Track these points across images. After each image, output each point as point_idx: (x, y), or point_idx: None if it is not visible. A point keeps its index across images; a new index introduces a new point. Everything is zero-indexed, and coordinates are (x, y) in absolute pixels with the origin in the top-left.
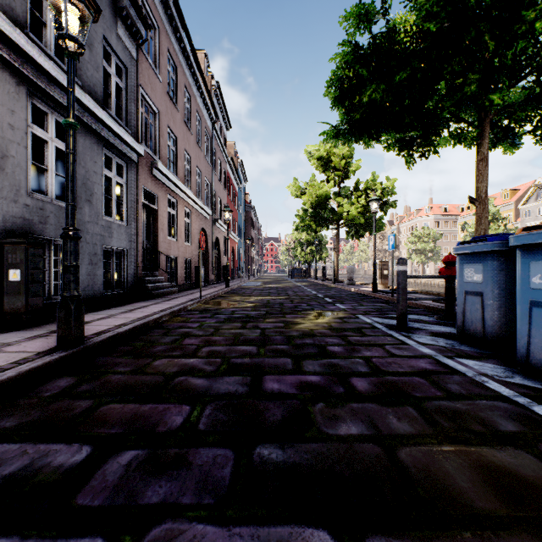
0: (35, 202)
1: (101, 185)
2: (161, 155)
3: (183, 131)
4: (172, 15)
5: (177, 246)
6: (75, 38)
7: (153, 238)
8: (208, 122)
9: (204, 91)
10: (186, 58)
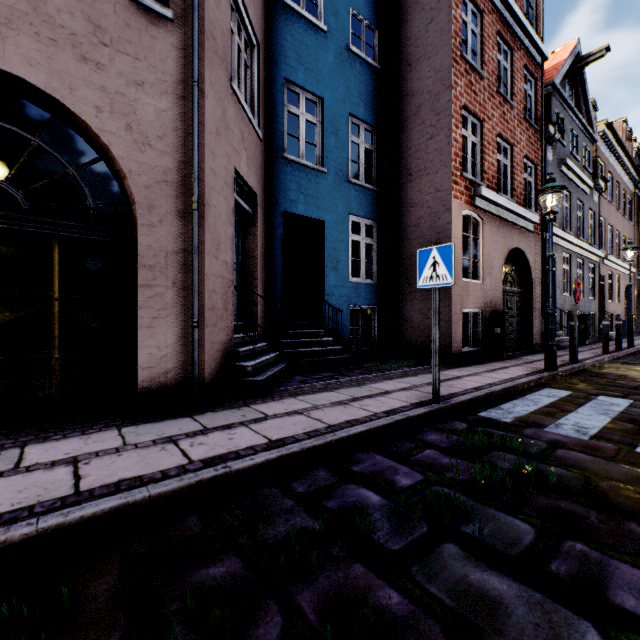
0: None
1: (588, 282)
2: (605, 247)
3: (614, 217)
4: (612, 146)
5: (611, 306)
6: (633, 260)
7: (600, 303)
8: (630, 187)
9: (629, 168)
10: (617, 159)
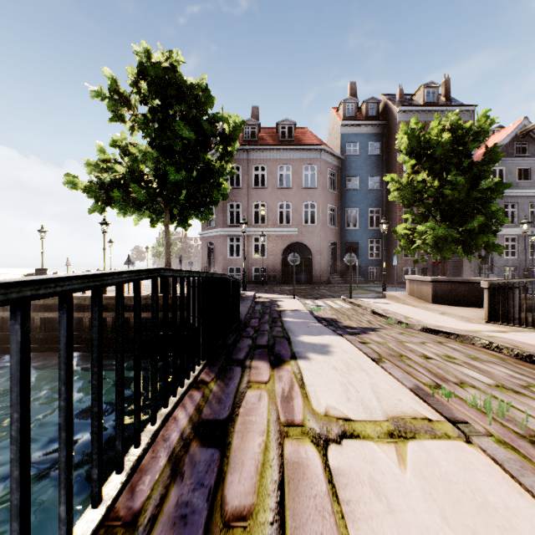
0: (530, 259)
1: None
2: None
3: None
4: None
5: None
6: (532, 241)
7: None
8: None
9: None
10: None
